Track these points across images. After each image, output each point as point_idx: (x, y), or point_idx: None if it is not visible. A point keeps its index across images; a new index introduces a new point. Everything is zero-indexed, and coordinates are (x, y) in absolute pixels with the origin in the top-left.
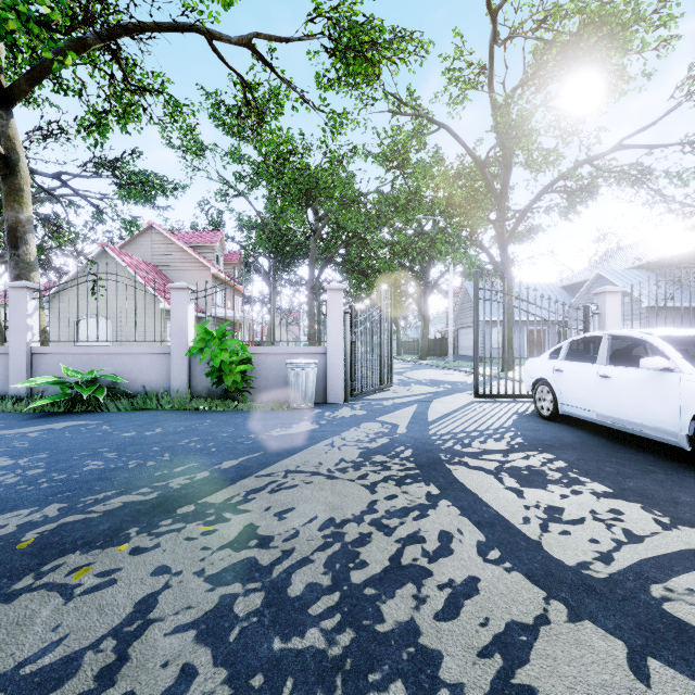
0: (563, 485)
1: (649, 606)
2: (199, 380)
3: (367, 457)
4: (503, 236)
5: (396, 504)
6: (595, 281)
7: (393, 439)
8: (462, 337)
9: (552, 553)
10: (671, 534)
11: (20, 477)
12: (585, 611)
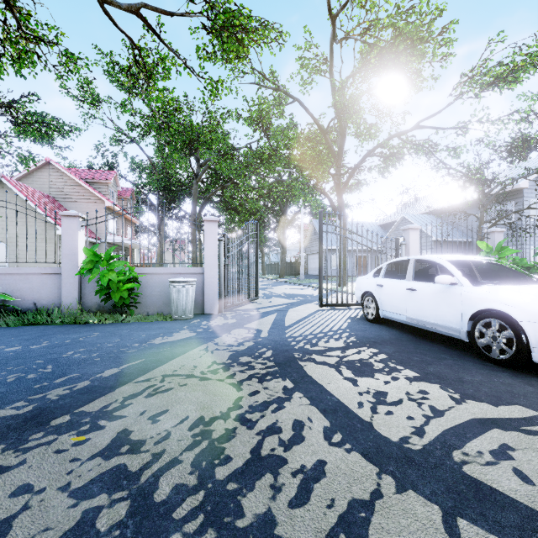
0: (385, 373)
1: (454, 470)
2: (89, 297)
3: (235, 359)
4: (339, 186)
5: (258, 399)
6: (401, 222)
7: (257, 342)
8: (310, 261)
9: (381, 431)
10: (462, 407)
11: None
12: (409, 482)
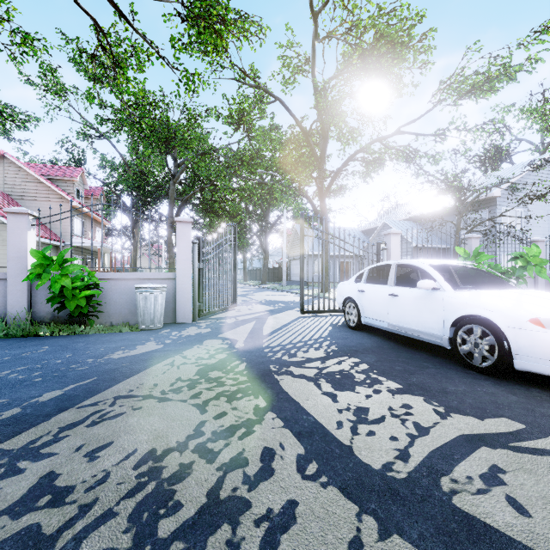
0: (367, 386)
1: (443, 503)
2: (41, 306)
3: (204, 374)
4: (322, 190)
5: (224, 423)
6: (382, 228)
7: (231, 354)
8: (293, 266)
9: (361, 457)
10: (447, 423)
11: None
12: (393, 523)
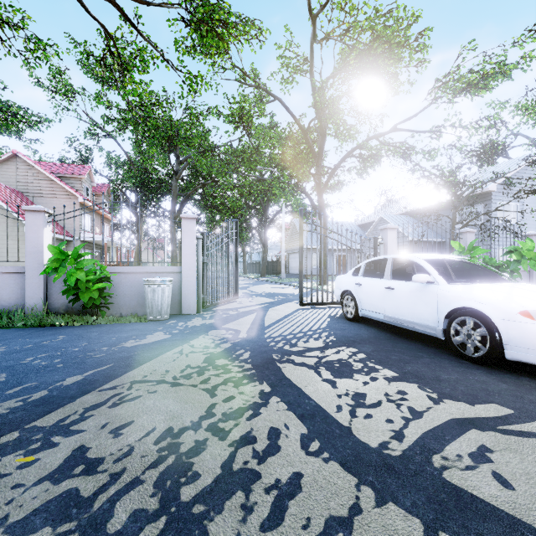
0: (364, 374)
1: (434, 477)
2: (56, 298)
3: (211, 362)
4: (320, 186)
5: (233, 405)
6: (379, 222)
7: (235, 343)
8: (291, 260)
9: (360, 437)
10: (440, 407)
11: None
12: (389, 493)
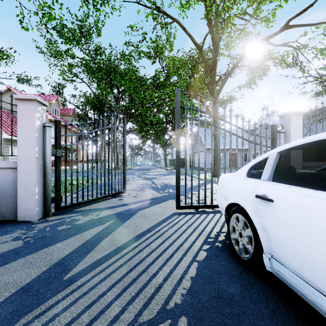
0: None
1: None
2: None
3: None
4: (214, 95)
5: None
6: (264, 127)
7: None
8: (196, 157)
9: None
10: None
11: None
12: None
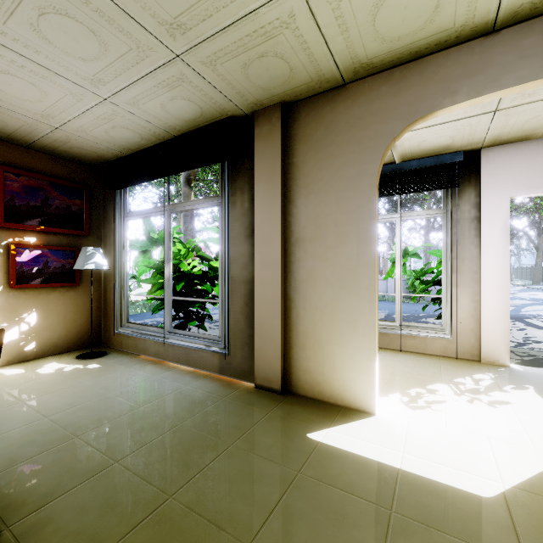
0: None
1: None
2: None
3: None
4: None
5: None
6: None
7: None
8: None
9: None
10: None
11: (386, 310)
12: None
